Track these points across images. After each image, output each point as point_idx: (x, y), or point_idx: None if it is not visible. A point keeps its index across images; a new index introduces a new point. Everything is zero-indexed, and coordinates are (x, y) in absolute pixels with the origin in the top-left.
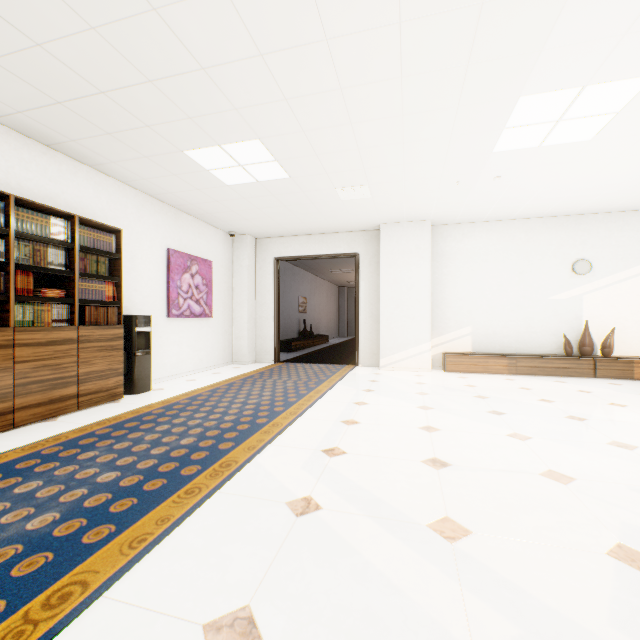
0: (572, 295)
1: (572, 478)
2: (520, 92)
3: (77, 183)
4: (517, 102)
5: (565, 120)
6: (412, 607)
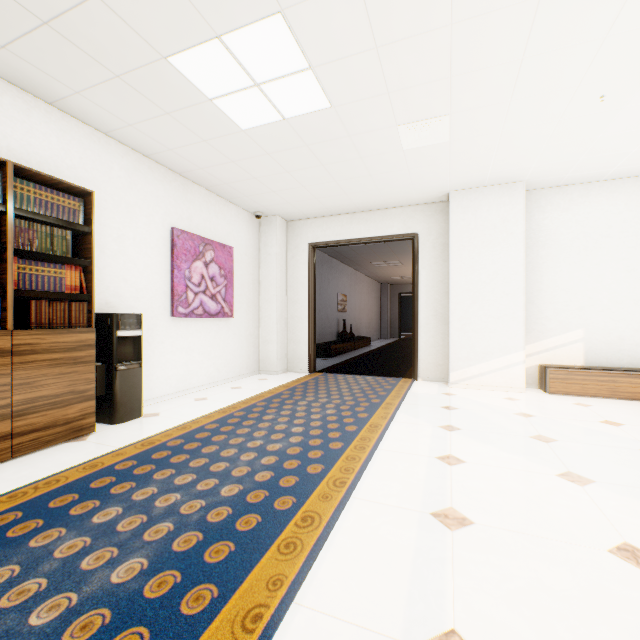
0: None
1: None
2: None
3: (30, 125)
4: None
5: None
6: None
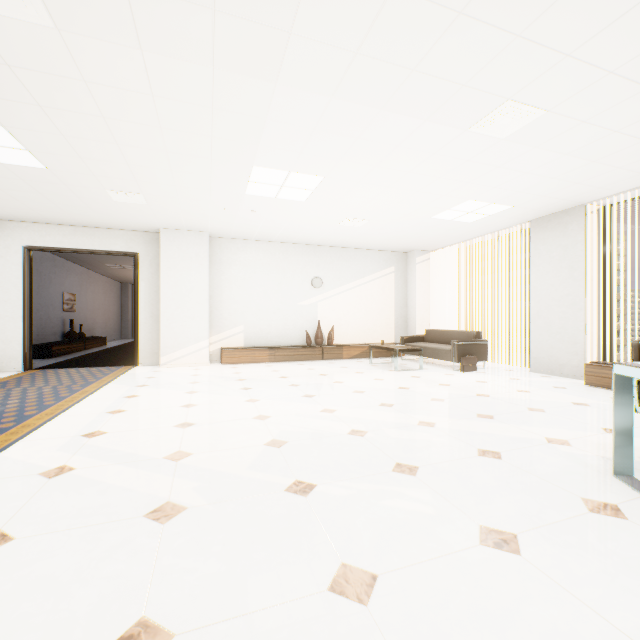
0: (312, 302)
1: (270, 416)
2: (253, 163)
3: None
4: (253, 168)
5: (286, 187)
6: (138, 493)
